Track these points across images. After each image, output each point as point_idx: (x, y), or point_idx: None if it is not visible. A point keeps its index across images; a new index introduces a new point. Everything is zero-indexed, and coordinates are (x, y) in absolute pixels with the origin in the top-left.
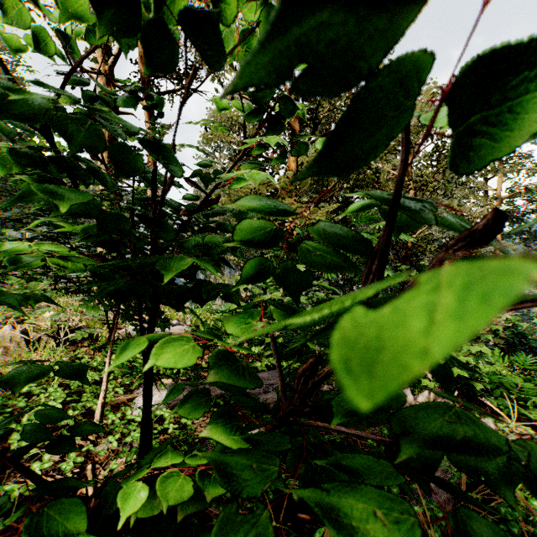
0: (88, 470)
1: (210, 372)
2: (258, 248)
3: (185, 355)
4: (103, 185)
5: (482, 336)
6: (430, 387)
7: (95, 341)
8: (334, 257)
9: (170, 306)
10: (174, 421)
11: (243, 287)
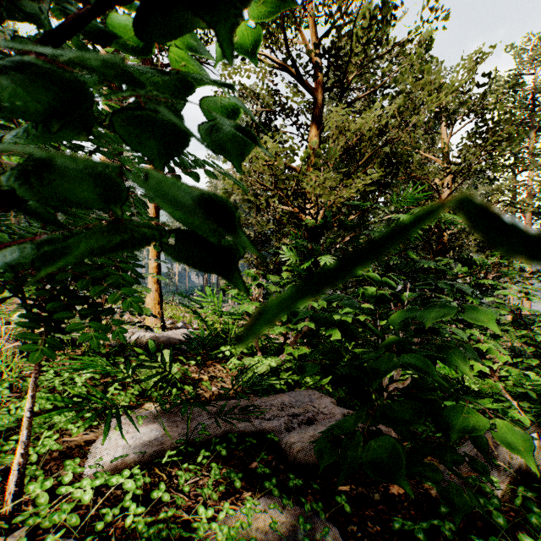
0: None
1: None
2: None
3: None
4: None
5: None
6: (523, 422)
7: (72, 349)
8: None
9: None
10: (147, 484)
11: (256, 282)
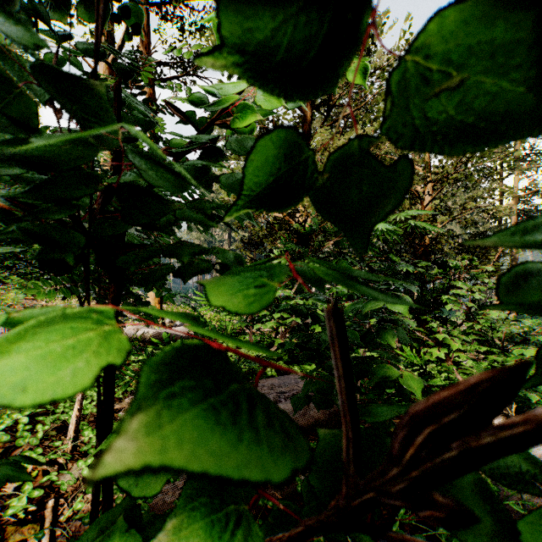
0: (48, 507)
1: (129, 420)
2: (286, 94)
3: (68, 358)
4: (29, 89)
5: (531, 338)
6: None
7: None
8: (517, 72)
9: (139, 283)
10: None
11: None
